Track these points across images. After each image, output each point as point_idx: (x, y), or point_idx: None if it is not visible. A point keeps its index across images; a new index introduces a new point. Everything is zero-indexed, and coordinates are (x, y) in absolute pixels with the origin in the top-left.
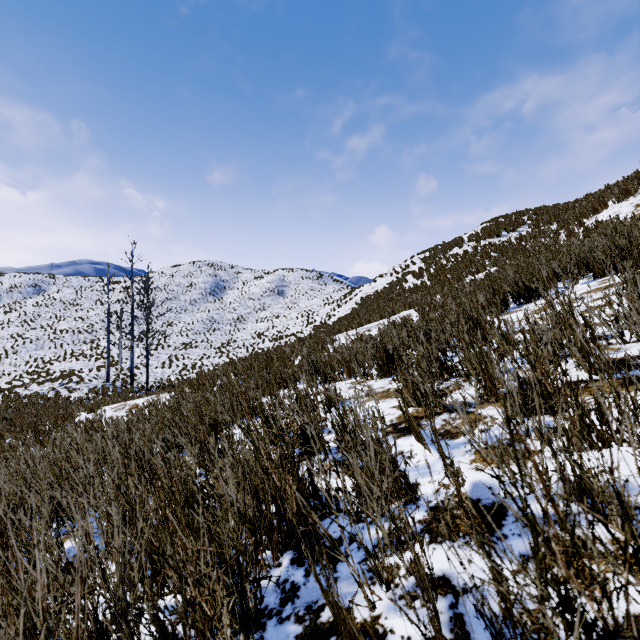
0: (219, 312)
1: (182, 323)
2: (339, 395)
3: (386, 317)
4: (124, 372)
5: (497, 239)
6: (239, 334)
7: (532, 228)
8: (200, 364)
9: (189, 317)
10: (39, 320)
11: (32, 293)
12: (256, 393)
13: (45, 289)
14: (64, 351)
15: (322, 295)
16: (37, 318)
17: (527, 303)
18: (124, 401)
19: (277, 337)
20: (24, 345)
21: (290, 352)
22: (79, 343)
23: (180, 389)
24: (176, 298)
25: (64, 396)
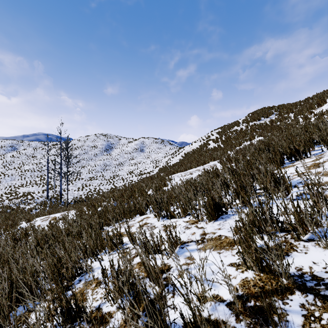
0: (109, 160)
1: (89, 166)
2: (179, 239)
3: (200, 165)
4: (57, 193)
5: (258, 122)
6: (119, 172)
7: (277, 116)
8: (98, 188)
9: (93, 163)
10: (13, 164)
11: (10, 150)
12: (122, 216)
13: (17, 148)
14: (26, 181)
15: (163, 151)
16: (12, 163)
17: (296, 160)
18: (49, 214)
19: (140, 174)
20: (4, 178)
21: (145, 186)
22: (34, 177)
23: (80, 208)
24: (86, 153)
25: (22, 207)
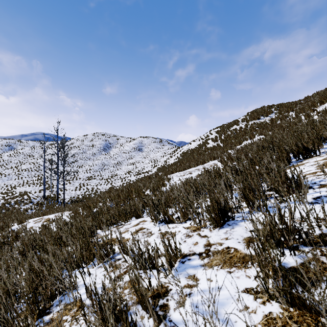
0: (107, 160)
1: (87, 166)
2: (179, 251)
3: (200, 165)
4: (54, 193)
5: (258, 120)
6: (118, 171)
7: (277, 114)
8: (96, 188)
9: (91, 162)
10: (10, 164)
11: (8, 149)
12: (118, 219)
13: (15, 147)
14: (23, 181)
15: (162, 151)
16: (9, 163)
17: (304, 159)
18: (43, 215)
19: (138, 173)
20: (1, 178)
21: (143, 186)
22: (31, 176)
23: (75, 209)
24: (84, 152)
25: (17, 207)
